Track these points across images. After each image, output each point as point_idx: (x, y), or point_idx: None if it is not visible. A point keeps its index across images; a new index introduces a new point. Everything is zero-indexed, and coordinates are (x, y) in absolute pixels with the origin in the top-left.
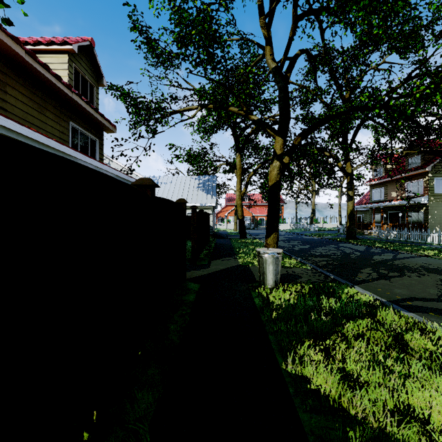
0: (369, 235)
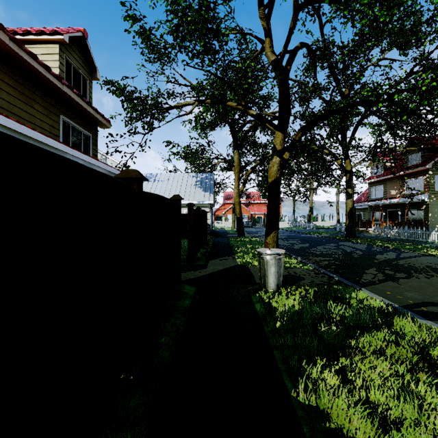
0: (368, 234)
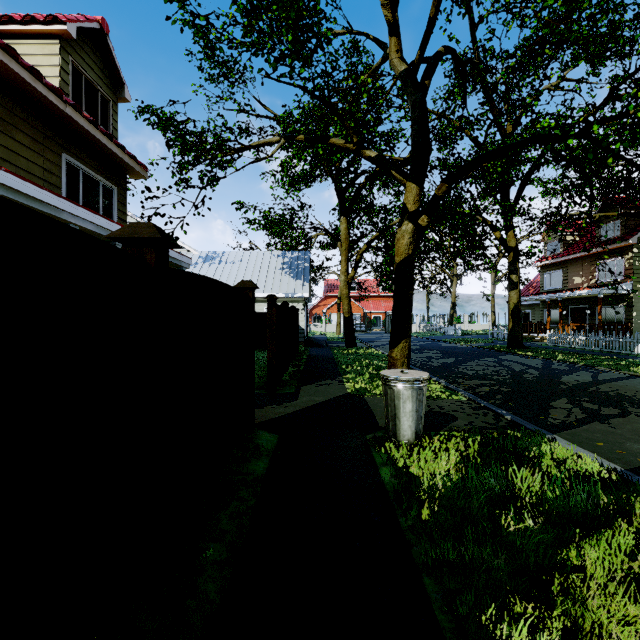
0: (541, 342)
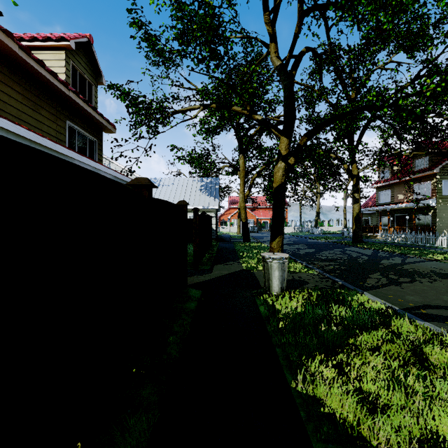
0: (376, 239)
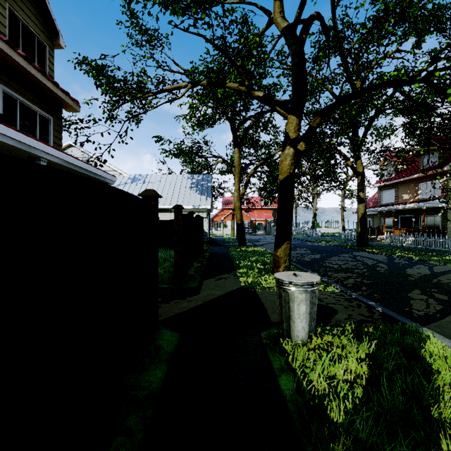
0: (380, 242)
